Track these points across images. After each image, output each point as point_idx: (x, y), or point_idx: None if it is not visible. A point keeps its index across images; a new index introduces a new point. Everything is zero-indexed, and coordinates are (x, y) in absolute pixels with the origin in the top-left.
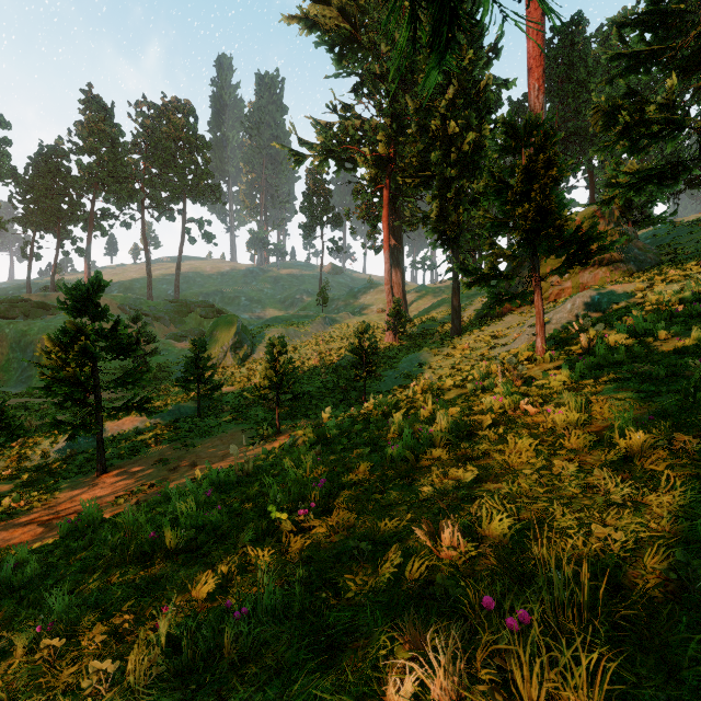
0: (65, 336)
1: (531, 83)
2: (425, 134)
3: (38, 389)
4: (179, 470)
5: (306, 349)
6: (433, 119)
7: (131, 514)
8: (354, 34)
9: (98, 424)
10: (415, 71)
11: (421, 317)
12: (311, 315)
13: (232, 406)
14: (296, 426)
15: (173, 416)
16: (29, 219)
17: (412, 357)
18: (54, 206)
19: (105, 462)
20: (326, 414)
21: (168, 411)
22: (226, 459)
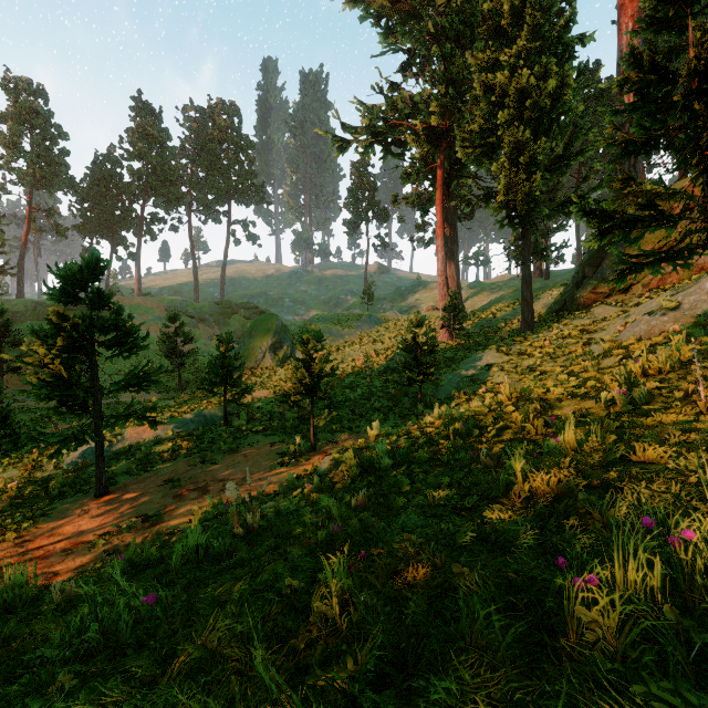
0: (53, 327)
1: (623, 23)
2: (490, 91)
3: (28, 391)
4: (185, 497)
5: (349, 350)
6: (499, 73)
7: (60, 598)
8: (402, 2)
9: (96, 434)
10: (475, 26)
11: (478, 314)
12: (356, 314)
13: (264, 413)
14: (335, 441)
15: (198, 424)
16: (85, 226)
17: (476, 357)
18: (107, 212)
19: (106, 481)
20: (374, 430)
21: (192, 417)
22: (245, 484)
